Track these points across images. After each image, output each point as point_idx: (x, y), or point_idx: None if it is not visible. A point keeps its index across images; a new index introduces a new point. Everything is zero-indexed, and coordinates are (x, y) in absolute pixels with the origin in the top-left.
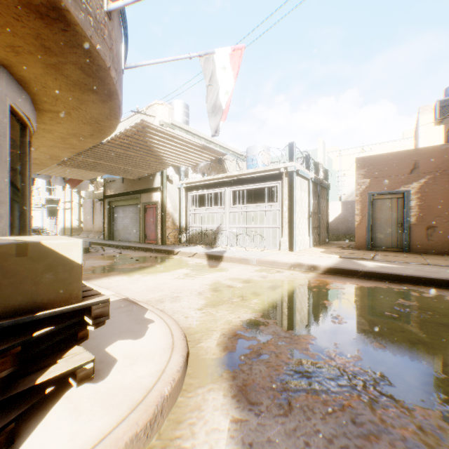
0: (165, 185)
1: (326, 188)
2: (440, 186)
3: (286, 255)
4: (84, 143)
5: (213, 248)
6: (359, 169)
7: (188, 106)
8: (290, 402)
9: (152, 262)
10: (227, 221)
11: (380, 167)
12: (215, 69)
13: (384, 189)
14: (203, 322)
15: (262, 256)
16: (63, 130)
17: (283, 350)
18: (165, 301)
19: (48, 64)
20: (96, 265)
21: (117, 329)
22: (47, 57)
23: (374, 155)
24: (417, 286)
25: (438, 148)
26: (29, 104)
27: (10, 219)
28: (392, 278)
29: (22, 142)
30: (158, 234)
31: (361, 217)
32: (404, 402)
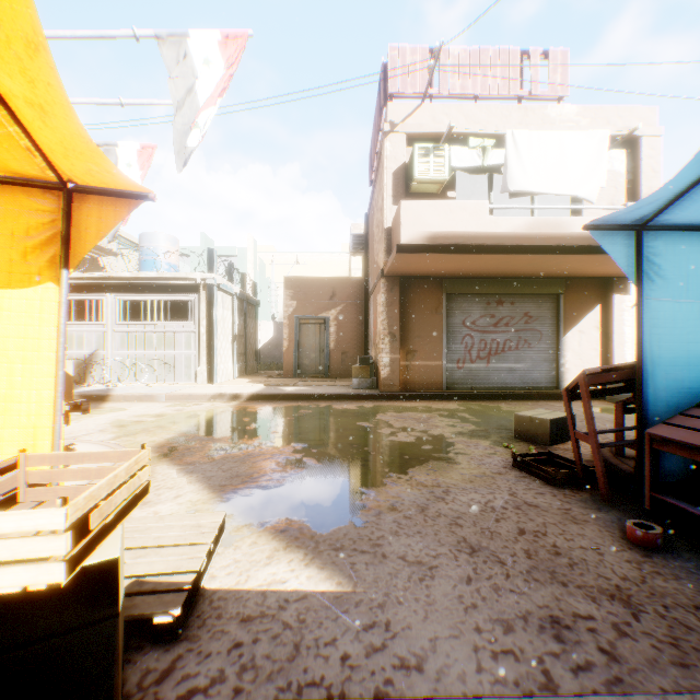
0: None
1: (255, 305)
2: (352, 315)
3: (205, 387)
4: None
5: (85, 386)
6: (288, 290)
7: None
8: (214, 458)
9: None
10: (111, 345)
11: (306, 290)
12: (119, 163)
13: (310, 314)
14: (125, 445)
15: (173, 390)
16: None
17: (208, 445)
18: None
19: None
20: None
21: None
22: None
23: (302, 277)
24: (320, 402)
25: (351, 280)
26: None
27: None
28: (304, 398)
29: None
30: None
31: (290, 342)
32: (277, 447)
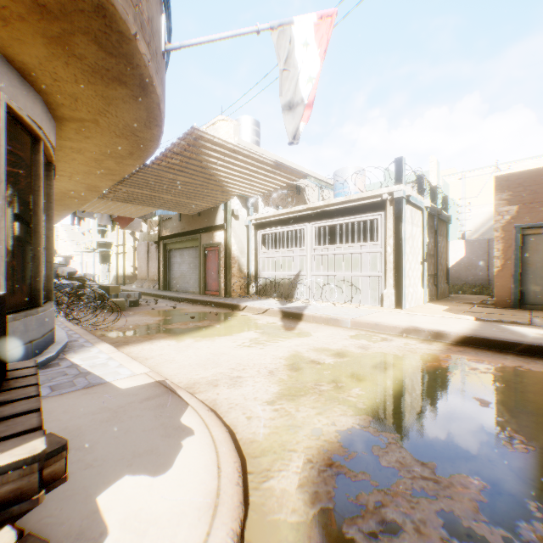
0: (230, 222)
1: (445, 221)
2: None
3: (392, 314)
4: (124, 166)
5: (290, 302)
6: (500, 192)
7: (258, 123)
8: None
9: (211, 320)
10: (309, 267)
11: (534, 187)
12: (294, 46)
13: (541, 220)
14: (275, 430)
15: (357, 315)
16: (95, 149)
17: (427, 513)
18: (220, 384)
19: (50, 37)
20: (141, 323)
21: (131, 446)
22: (46, 25)
23: (525, 170)
24: None
25: None
26: (41, 108)
27: (6, 264)
28: None
29: (34, 161)
30: (221, 284)
31: (503, 261)
32: None
